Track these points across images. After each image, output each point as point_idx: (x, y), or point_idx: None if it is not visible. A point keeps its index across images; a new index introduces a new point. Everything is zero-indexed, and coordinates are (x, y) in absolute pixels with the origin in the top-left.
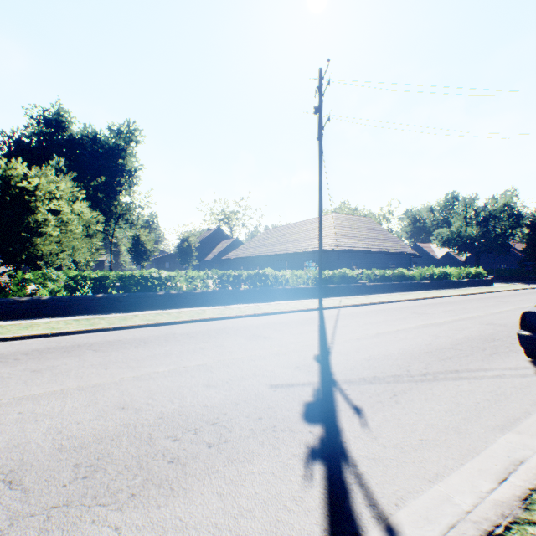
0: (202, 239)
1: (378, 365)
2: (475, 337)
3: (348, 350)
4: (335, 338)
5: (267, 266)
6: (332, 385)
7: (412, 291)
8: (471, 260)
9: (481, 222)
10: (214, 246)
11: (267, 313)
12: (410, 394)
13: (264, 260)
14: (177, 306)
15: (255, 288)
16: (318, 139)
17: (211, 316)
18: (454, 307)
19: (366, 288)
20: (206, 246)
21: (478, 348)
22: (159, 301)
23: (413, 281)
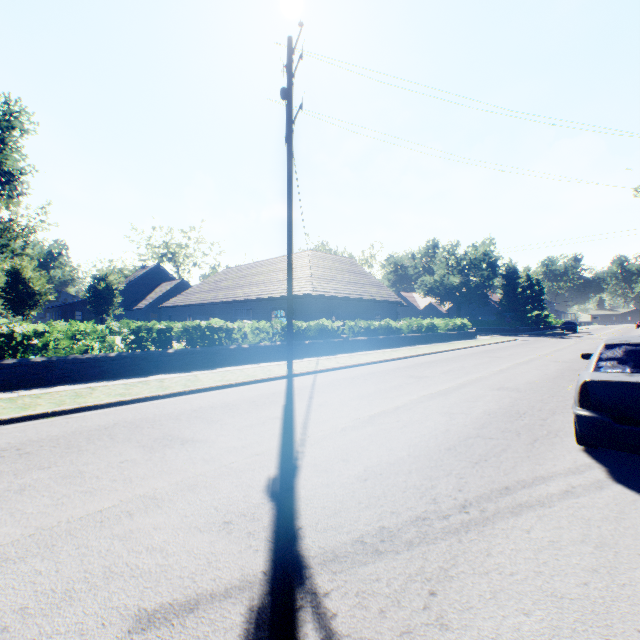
0: (132, 279)
1: (384, 493)
2: (497, 413)
3: (330, 458)
4: (308, 432)
5: (223, 317)
6: (297, 583)
7: (400, 346)
8: (452, 311)
9: (463, 270)
10: (151, 290)
11: (206, 388)
12: (460, 580)
13: (218, 309)
14: (47, 382)
15: (195, 348)
16: (287, 136)
17: (99, 400)
18: (452, 366)
19: (349, 344)
20: (139, 289)
21: (511, 433)
22: (5, 377)
23: (401, 335)
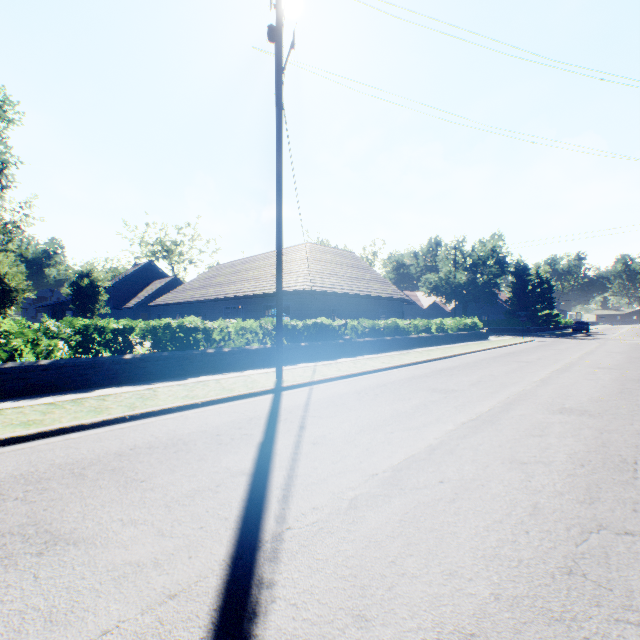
0: (123, 276)
1: None
2: (592, 461)
3: (327, 613)
4: (289, 515)
5: (213, 316)
6: None
7: (409, 348)
8: (457, 310)
9: (470, 267)
10: (143, 288)
11: (158, 411)
12: None
13: (208, 307)
14: None
15: (161, 353)
16: (276, 87)
17: None
18: (479, 375)
19: (352, 346)
20: (130, 288)
21: None
22: None
23: (410, 336)
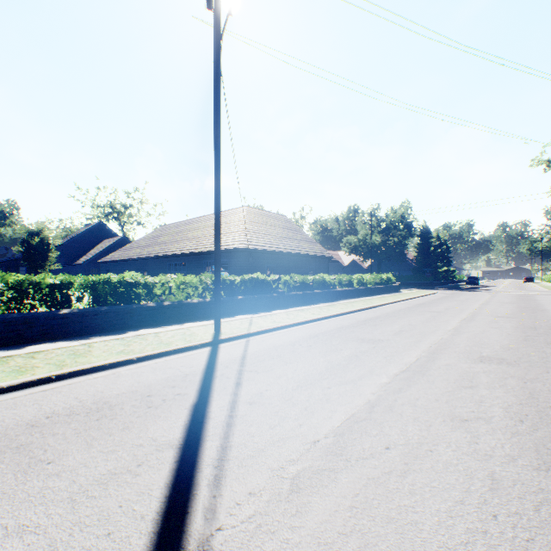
0: (74, 235)
1: None
2: (528, 415)
3: None
4: (221, 506)
5: (158, 271)
6: None
7: (335, 300)
8: (372, 267)
9: (384, 231)
10: (93, 246)
11: (88, 369)
12: None
13: (153, 264)
14: None
15: (100, 307)
16: (214, 52)
17: None
18: (400, 324)
19: (285, 299)
20: (81, 246)
21: None
22: None
23: (335, 289)
